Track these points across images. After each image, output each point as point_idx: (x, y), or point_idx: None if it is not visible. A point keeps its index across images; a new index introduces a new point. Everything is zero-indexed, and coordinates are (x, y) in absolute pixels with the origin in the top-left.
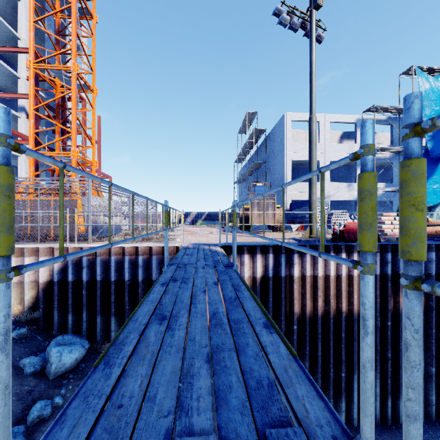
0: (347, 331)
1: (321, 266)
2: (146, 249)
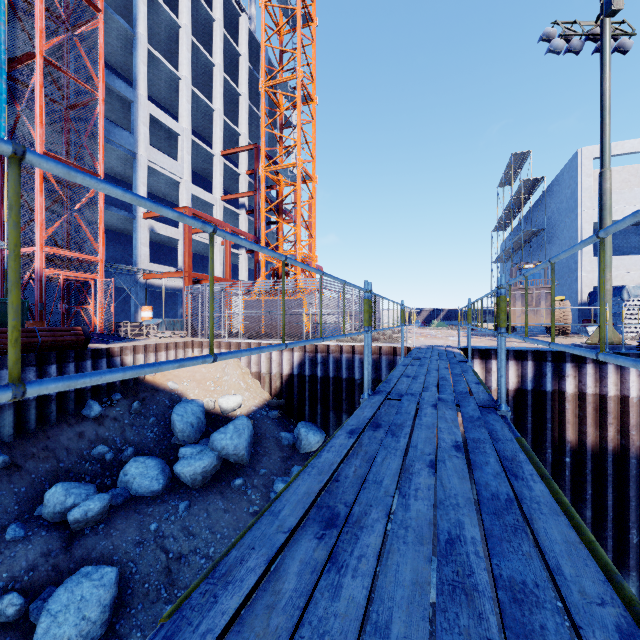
0: None
1: (612, 382)
2: (375, 348)
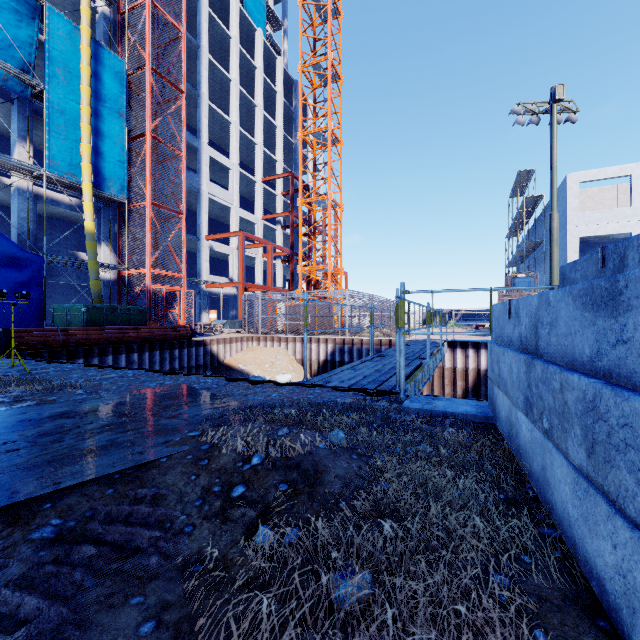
0: None
1: None
2: (387, 341)
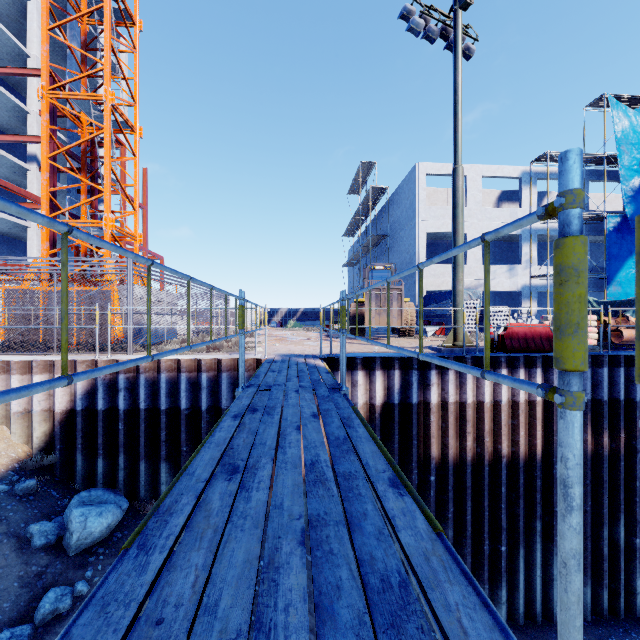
0: (509, 484)
1: (471, 388)
2: (212, 362)
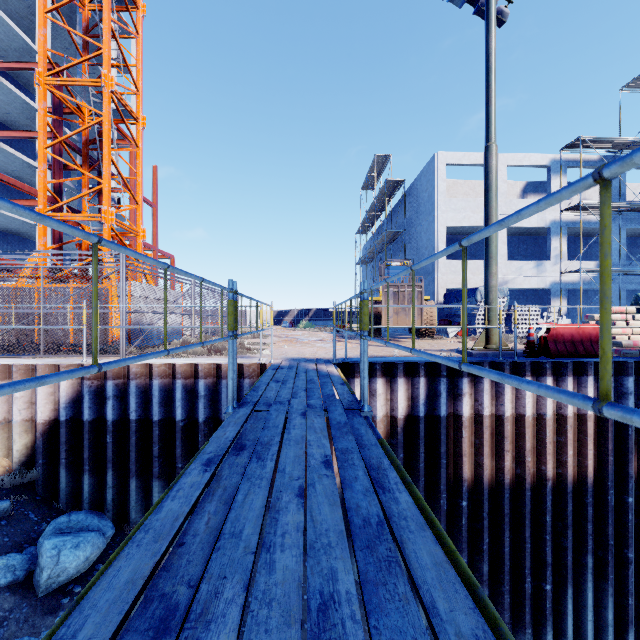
0: (555, 512)
1: (509, 399)
2: (210, 367)
